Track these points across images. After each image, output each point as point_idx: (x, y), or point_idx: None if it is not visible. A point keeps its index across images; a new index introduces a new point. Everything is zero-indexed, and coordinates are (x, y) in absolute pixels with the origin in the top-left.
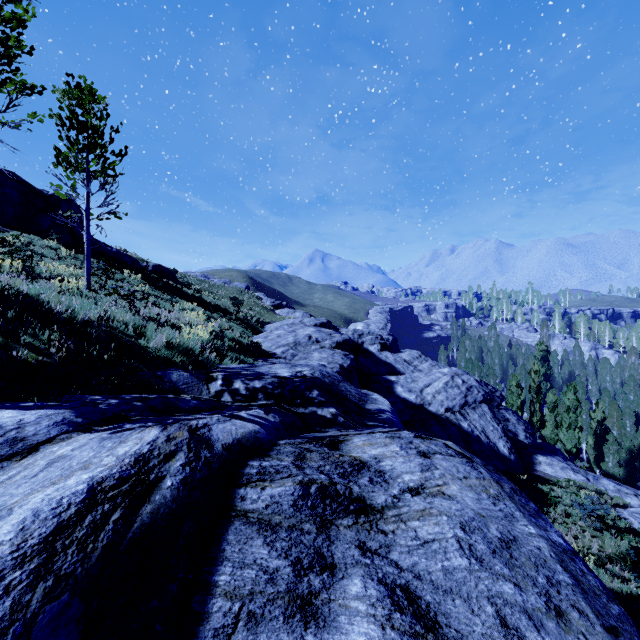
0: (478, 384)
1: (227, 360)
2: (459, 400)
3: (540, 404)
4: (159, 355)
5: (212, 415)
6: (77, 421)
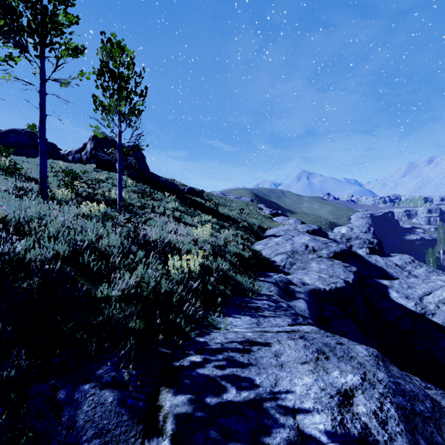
0: None
1: (212, 318)
2: None
3: None
4: (111, 318)
5: None
6: None
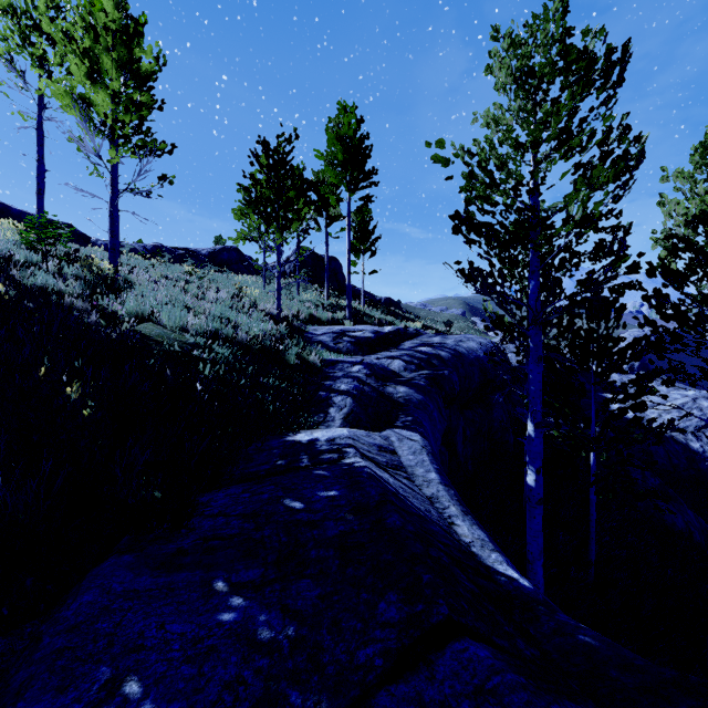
0: None
1: None
2: (696, 422)
3: None
4: None
5: None
6: None
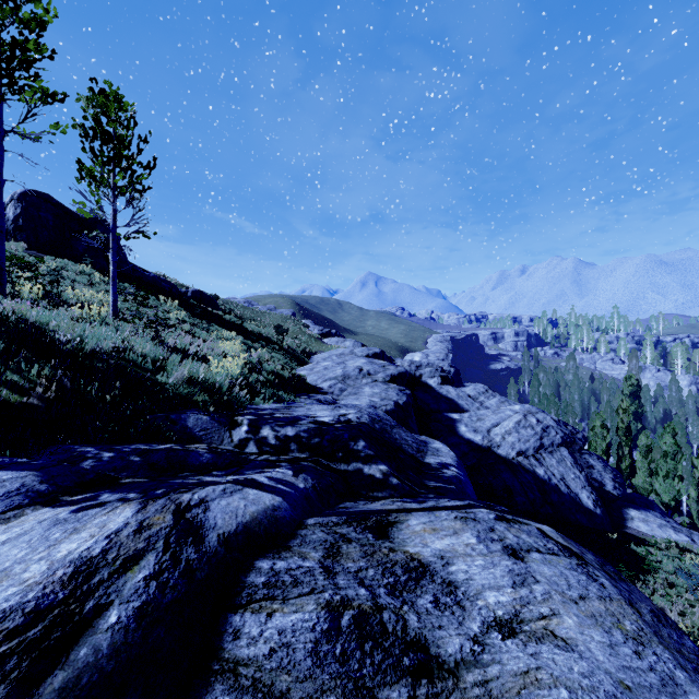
0: (556, 424)
1: (259, 399)
2: (533, 442)
3: (630, 448)
4: (178, 393)
5: (225, 477)
6: (39, 489)
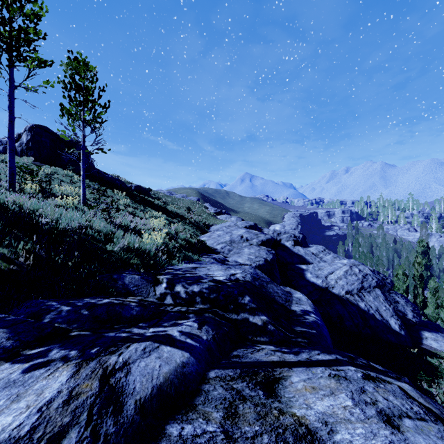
0: (372, 273)
1: (175, 261)
2: (357, 285)
3: (422, 289)
4: (120, 258)
5: (147, 329)
6: (5, 345)
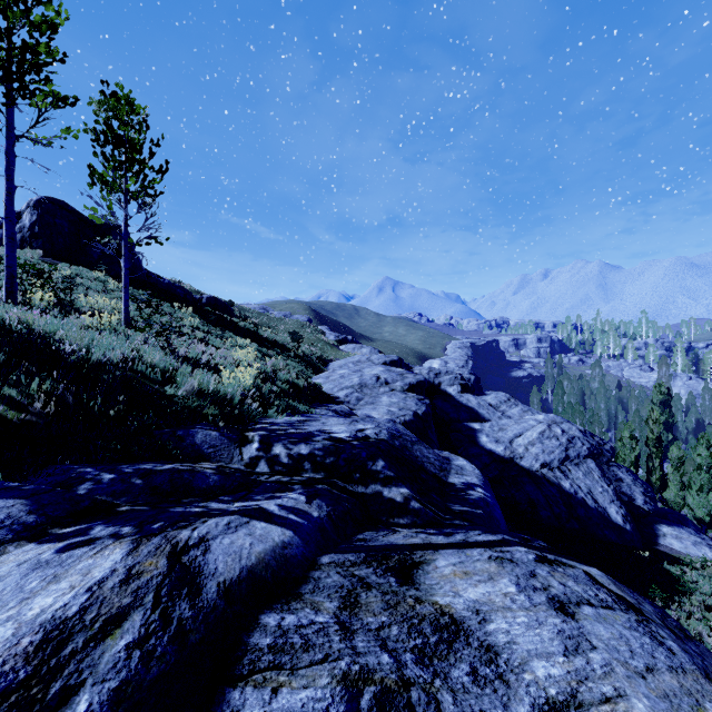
0: (582, 435)
1: (272, 412)
2: (558, 454)
3: (660, 460)
4: (187, 406)
5: (232, 503)
6: (26, 521)
